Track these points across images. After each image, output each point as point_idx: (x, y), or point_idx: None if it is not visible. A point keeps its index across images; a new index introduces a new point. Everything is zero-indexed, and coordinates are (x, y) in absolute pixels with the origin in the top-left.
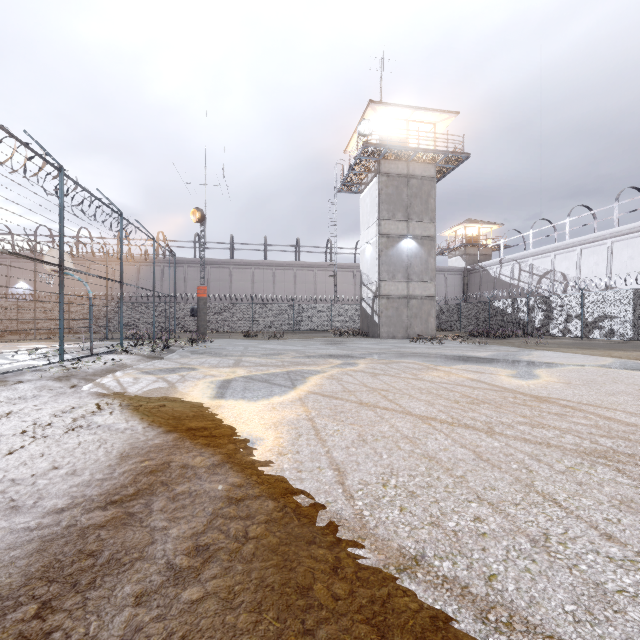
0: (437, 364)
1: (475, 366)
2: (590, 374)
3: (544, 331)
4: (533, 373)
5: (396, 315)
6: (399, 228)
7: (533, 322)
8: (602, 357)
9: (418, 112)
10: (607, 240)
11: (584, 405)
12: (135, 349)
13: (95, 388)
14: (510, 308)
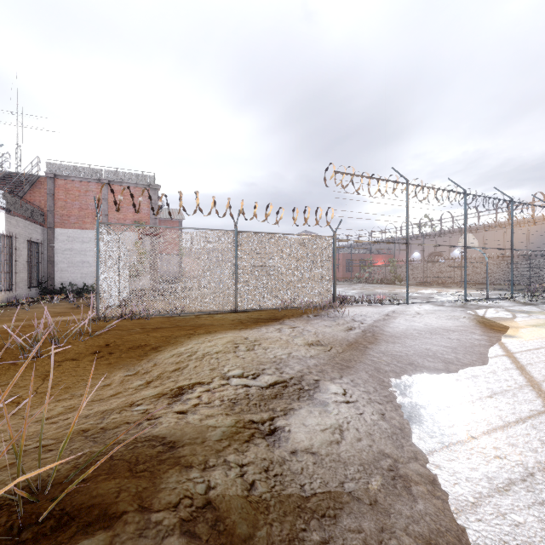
0: None
1: None
2: None
3: None
4: None
5: None
6: None
7: None
8: None
9: None
10: None
11: None
12: (523, 298)
13: (470, 312)
14: None
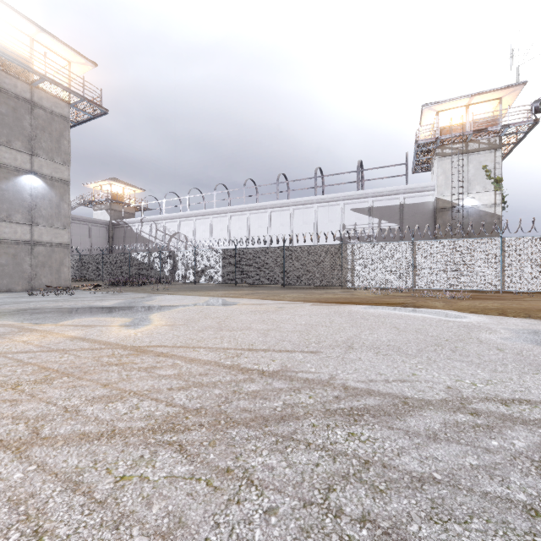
0: (41, 322)
1: (92, 318)
2: (192, 313)
3: (172, 278)
4: (148, 318)
5: (13, 263)
6: (18, 159)
7: (164, 271)
8: (203, 297)
9: (46, 36)
10: (210, 216)
11: (177, 348)
12: None
13: None
14: (147, 260)
